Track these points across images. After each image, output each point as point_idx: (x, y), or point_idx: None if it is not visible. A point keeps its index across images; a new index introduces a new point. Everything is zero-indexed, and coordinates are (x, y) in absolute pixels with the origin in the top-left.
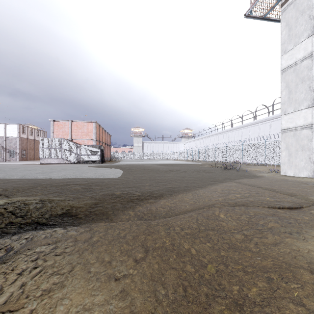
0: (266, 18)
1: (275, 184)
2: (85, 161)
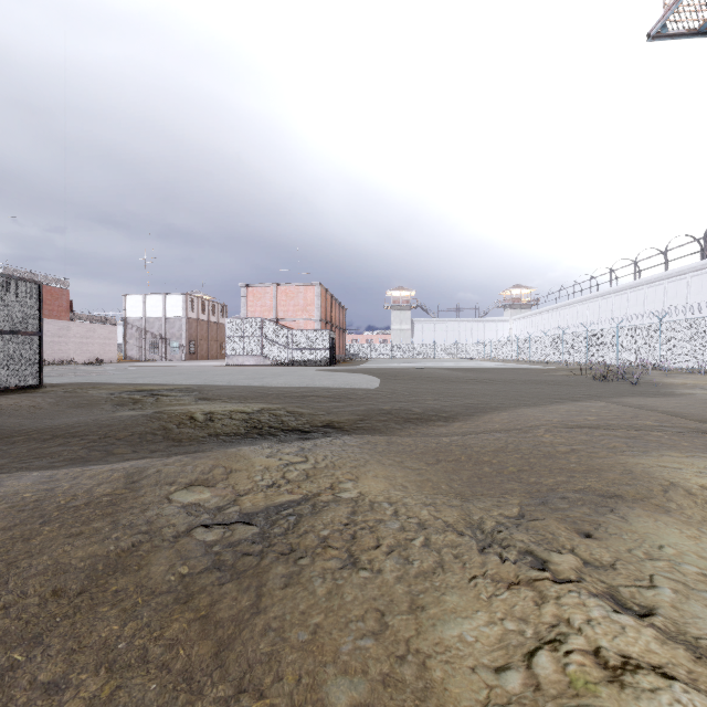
0: None
1: (695, 407)
2: (301, 361)
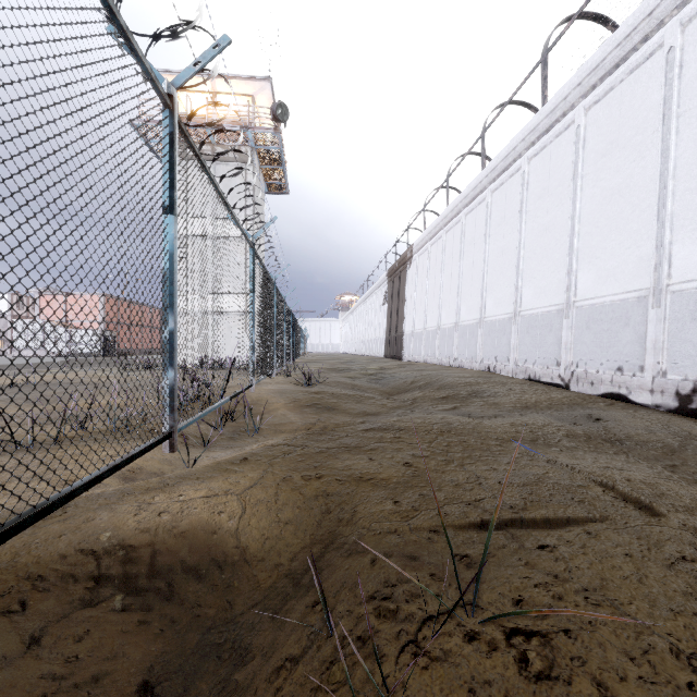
0: None
1: None
2: (78, 354)
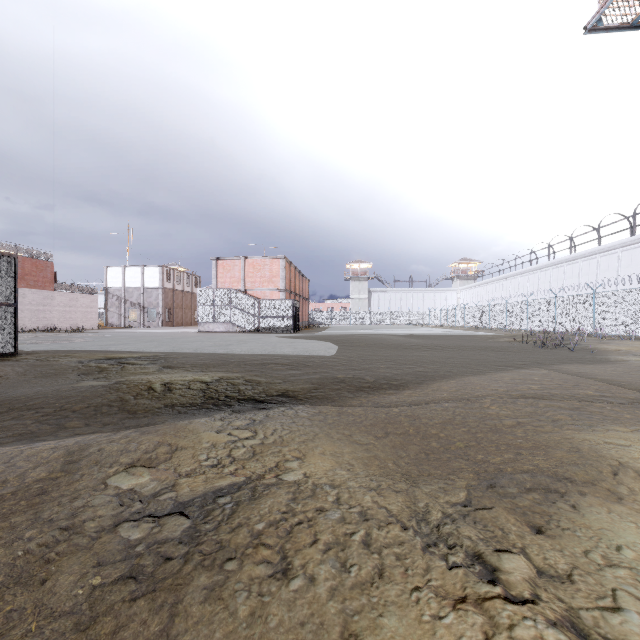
0: (639, 24)
1: (631, 375)
2: (267, 328)
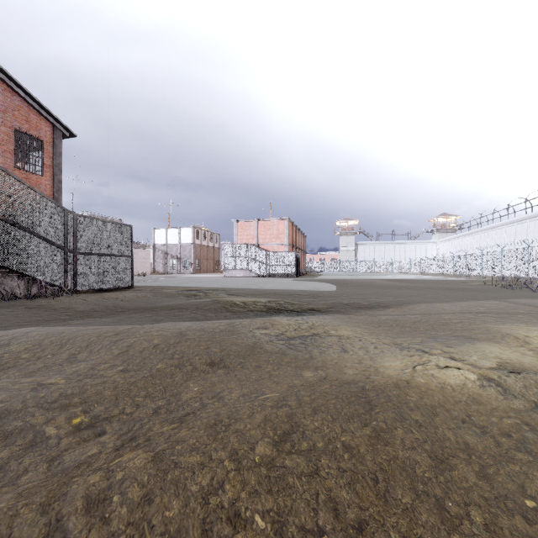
0: None
1: None
2: (276, 274)
